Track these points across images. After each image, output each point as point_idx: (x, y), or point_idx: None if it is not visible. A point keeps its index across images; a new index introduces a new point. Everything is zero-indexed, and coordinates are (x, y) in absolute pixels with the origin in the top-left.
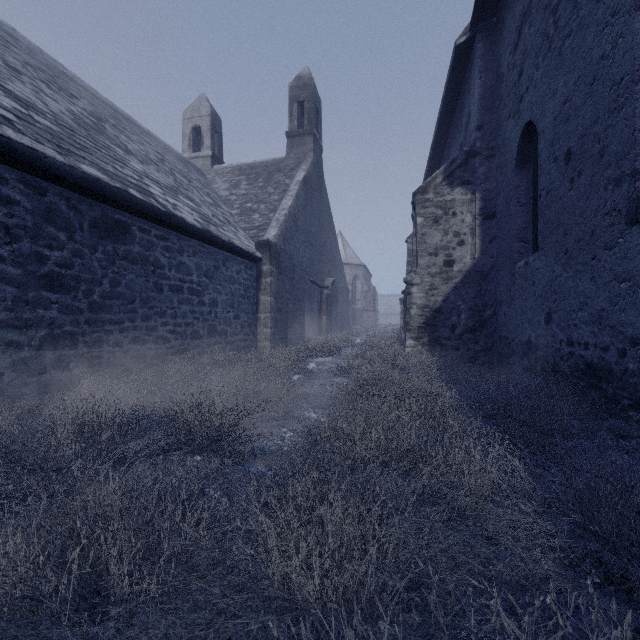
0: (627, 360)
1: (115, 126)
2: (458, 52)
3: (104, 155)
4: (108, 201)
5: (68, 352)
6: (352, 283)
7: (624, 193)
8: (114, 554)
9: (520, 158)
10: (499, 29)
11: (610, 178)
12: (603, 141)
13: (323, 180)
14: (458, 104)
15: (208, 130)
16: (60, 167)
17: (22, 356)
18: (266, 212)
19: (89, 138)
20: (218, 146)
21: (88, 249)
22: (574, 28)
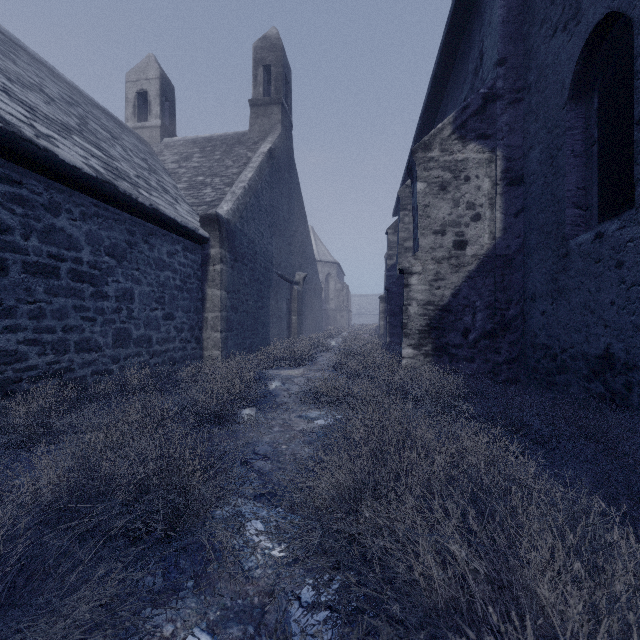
0: None
1: None
2: None
3: None
4: None
5: None
6: (325, 281)
7: None
8: None
9: (576, 86)
10: None
11: None
12: None
13: (293, 160)
14: (459, 54)
15: (157, 96)
16: None
17: None
18: (221, 186)
19: None
20: (170, 116)
21: None
22: None
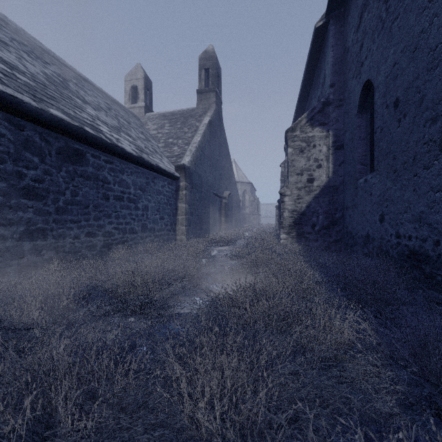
0: (440, 248)
1: (76, 84)
2: (317, 32)
3: (67, 103)
4: (69, 135)
5: (40, 242)
6: (242, 195)
7: (438, 128)
8: (61, 397)
9: (361, 106)
10: (346, 16)
11: (428, 118)
12: (422, 91)
13: (222, 123)
14: (317, 69)
15: (142, 88)
16: (34, 110)
17: (6, 245)
18: (182, 145)
19: (57, 91)
20: (149, 99)
21: (55, 169)
22: (401, 12)
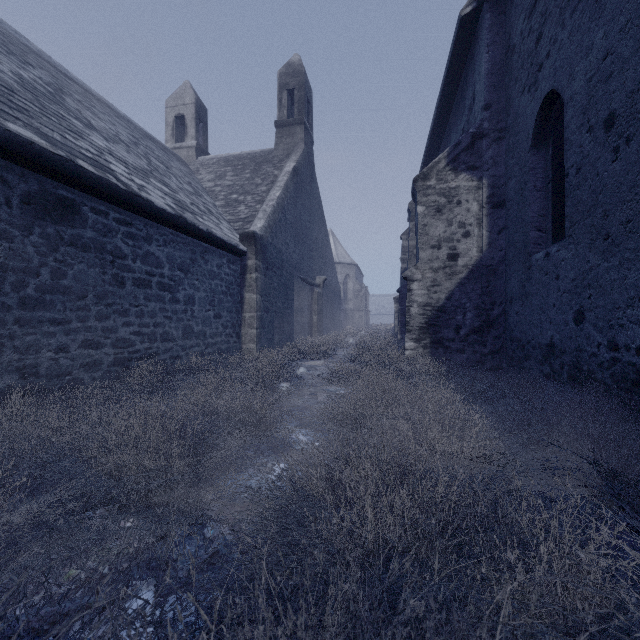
0: None
1: (80, 102)
2: (462, 25)
3: (52, 122)
4: (47, 172)
5: None
6: (343, 282)
7: None
8: None
9: (537, 136)
10: None
11: None
12: None
13: (314, 173)
14: (459, 87)
15: (192, 119)
16: None
17: None
18: (253, 204)
19: (35, 103)
20: (203, 136)
21: (19, 230)
22: None
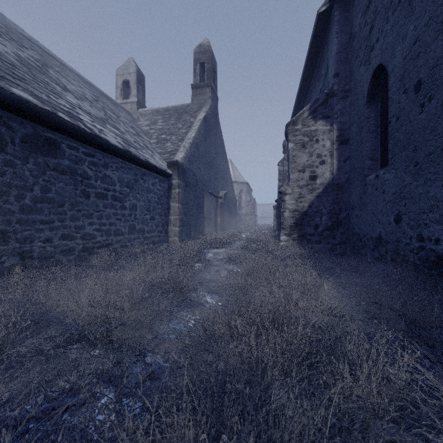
0: None
1: (58, 72)
2: (320, 19)
3: (41, 87)
4: (38, 121)
5: None
6: (238, 195)
7: None
8: None
9: (370, 95)
10: None
11: None
12: None
13: (218, 120)
14: (318, 61)
15: (134, 83)
16: None
17: None
18: (176, 141)
19: (29, 74)
20: (142, 95)
21: (19, 160)
22: None
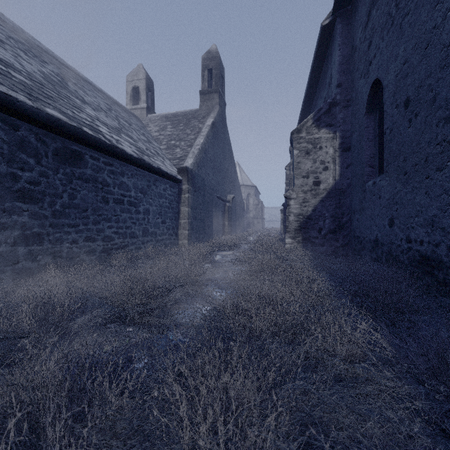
0: None
1: (75, 84)
2: (323, 31)
3: (65, 103)
4: (67, 136)
5: (36, 247)
6: (246, 199)
7: None
8: (47, 422)
9: (369, 106)
10: (353, 14)
11: (441, 117)
12: (435, 90)
13: (226, 125)
14: (323, 69)
15: (144, 89)
16: (29, 109)
17: (0, 250)
18: (185, 147)
19: (54, 90)
20: (151, 101)
21: (52, 171)
22: (412, 8)
